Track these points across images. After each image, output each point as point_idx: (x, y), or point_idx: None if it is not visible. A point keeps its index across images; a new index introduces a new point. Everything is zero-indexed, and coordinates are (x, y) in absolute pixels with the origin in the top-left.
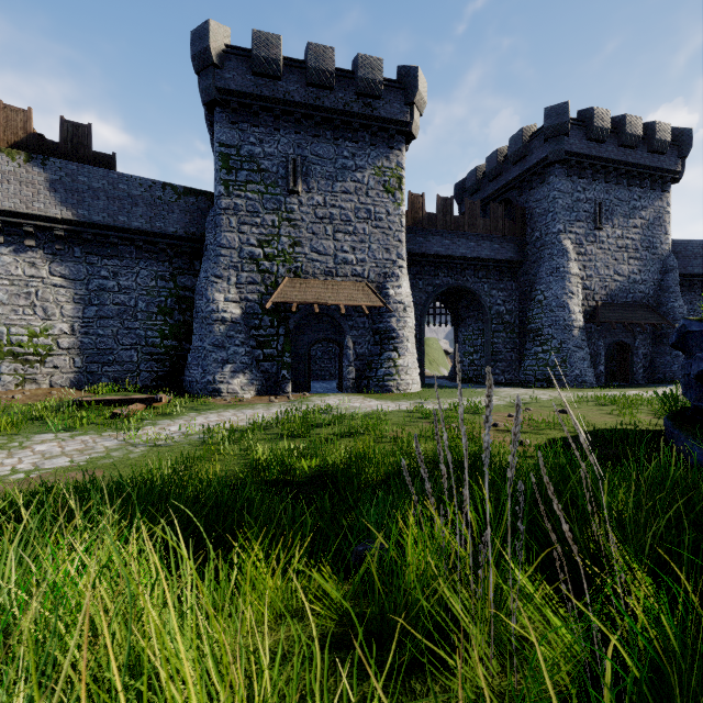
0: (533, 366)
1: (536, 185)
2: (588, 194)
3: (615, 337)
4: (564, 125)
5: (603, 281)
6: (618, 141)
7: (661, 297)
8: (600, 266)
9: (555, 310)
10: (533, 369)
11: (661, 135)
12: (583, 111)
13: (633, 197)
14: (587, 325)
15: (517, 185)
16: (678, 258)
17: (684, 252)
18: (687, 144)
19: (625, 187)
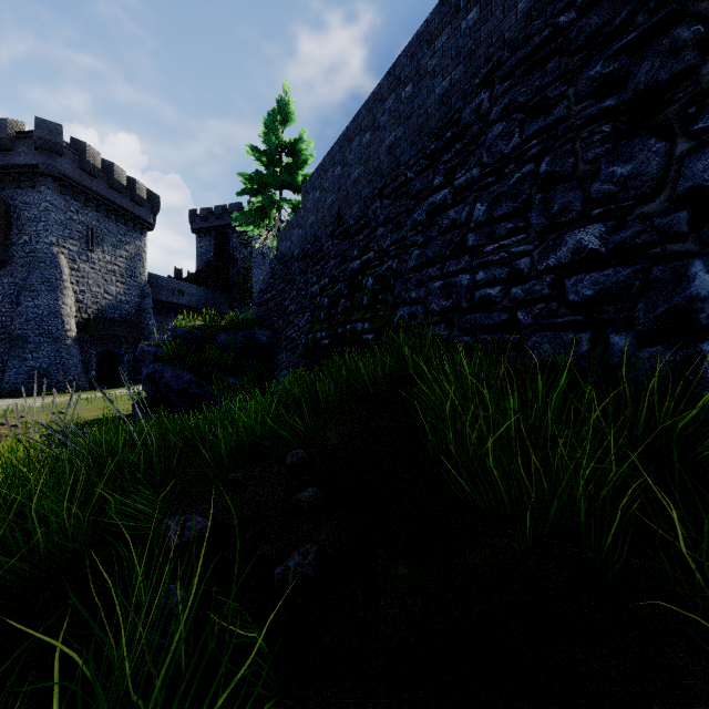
0: (22, 374)
1: (25, 186)
2: (81, 217)
3: (106, 346)
4: (57, 145)
5: (96, 297)
6: (109, 182)
7: (141, 316)
8: (93, 284)
9: (48, 319)
10: (22, 378)
11: (141, 192)
12: (77, 141)
13: (120, 232)
14: (80, 335)
15: (0, 175)
16: (153, 287)
17: (157, 283)
18: (157, 206)
19: (114, 221)
